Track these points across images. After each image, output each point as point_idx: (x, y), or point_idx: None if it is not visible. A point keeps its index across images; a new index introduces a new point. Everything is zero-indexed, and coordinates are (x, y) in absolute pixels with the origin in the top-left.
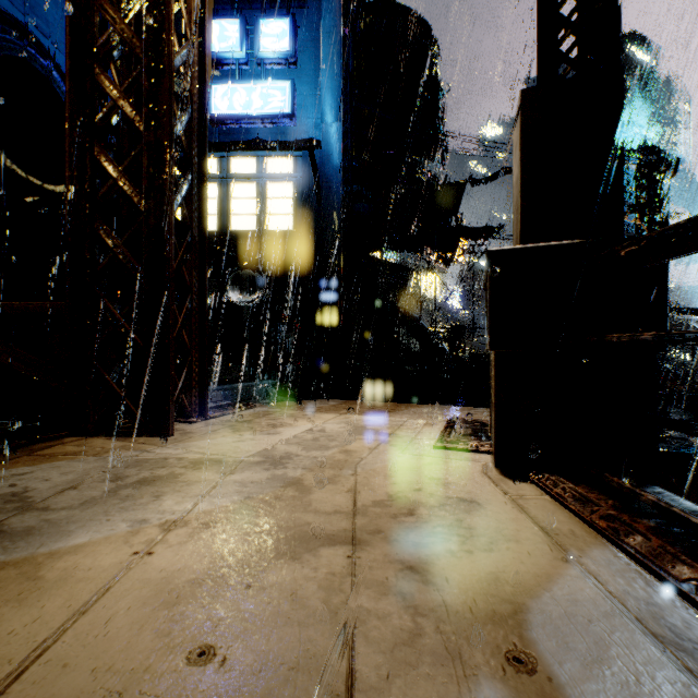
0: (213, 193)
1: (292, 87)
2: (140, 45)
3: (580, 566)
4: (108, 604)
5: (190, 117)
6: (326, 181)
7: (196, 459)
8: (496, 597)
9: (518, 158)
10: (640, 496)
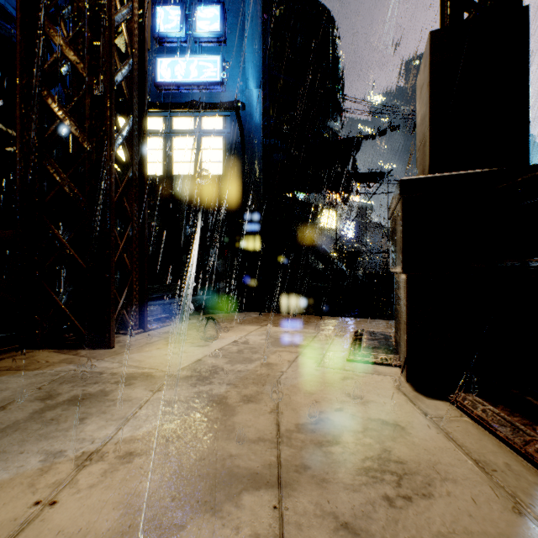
0: (159, 145)
1: (222, 61)
2: None
3: None
4: None
5: (131, 68)
6: (249, 136)
7: (129, 374)
8: None
9: (426, 96)
10: None
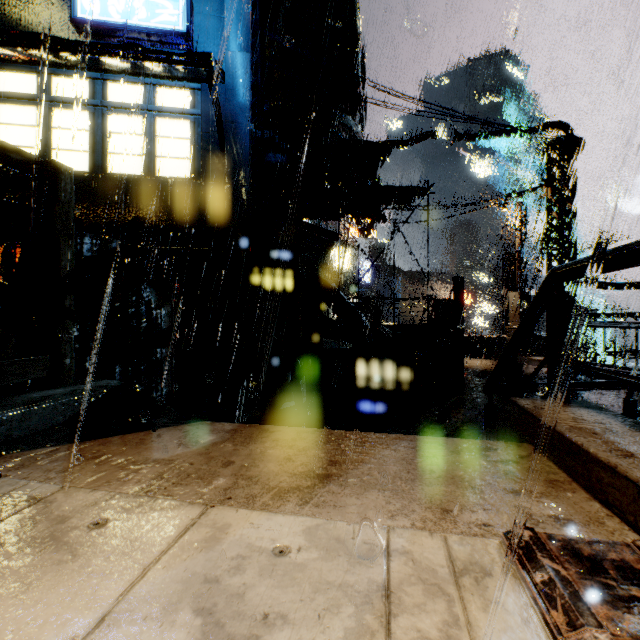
0: (82, 123)
1: None
2: None
3: None
4: None
5: None
6: (231, 121)
7: None
8: None
9: None
10: None
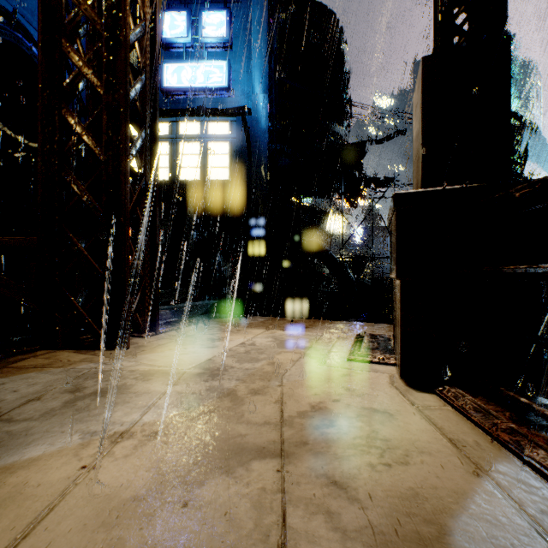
0: (165, 150)
1: (228, 66)
2: (100, 22)
3: (491, 481)
4: (50, 526)
5: (143, 84)
6: (255, 141)
7: (146, 371)
8: (419, 516)
9: (419, 115)
10: (537, 411)
